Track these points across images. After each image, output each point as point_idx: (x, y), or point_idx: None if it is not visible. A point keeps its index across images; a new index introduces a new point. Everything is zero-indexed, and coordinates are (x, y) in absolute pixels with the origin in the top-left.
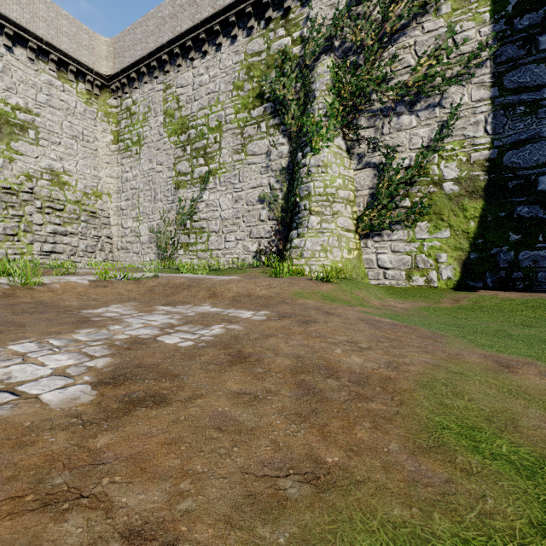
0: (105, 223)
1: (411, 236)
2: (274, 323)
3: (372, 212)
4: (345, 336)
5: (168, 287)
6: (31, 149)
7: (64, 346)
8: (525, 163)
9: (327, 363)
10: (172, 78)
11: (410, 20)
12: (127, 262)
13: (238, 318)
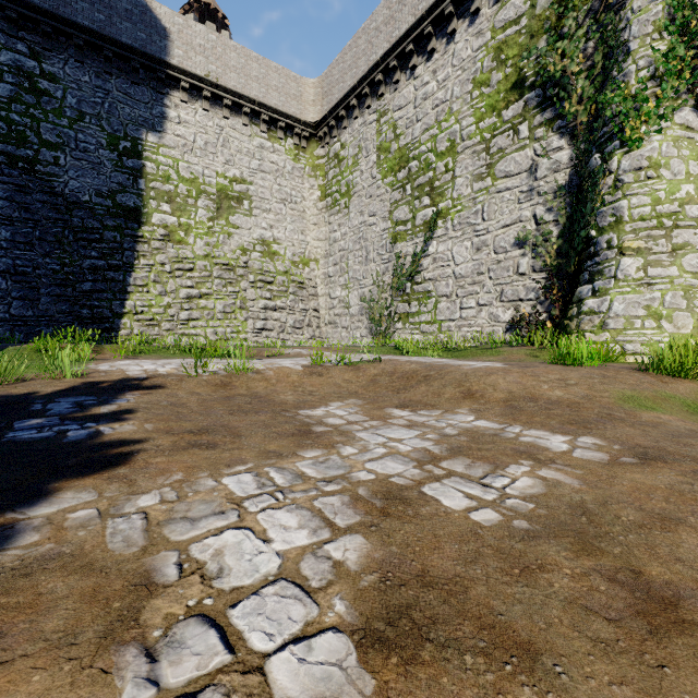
0: (312, 294)
1: None
2: (641, 476)
3: None
4: None
5: (396, 378)
6: (245, 221)
7: (289, 489)
8: None
9: None
10: (388, 101)
11: None
12: (335, 339)
13: (545, 451)
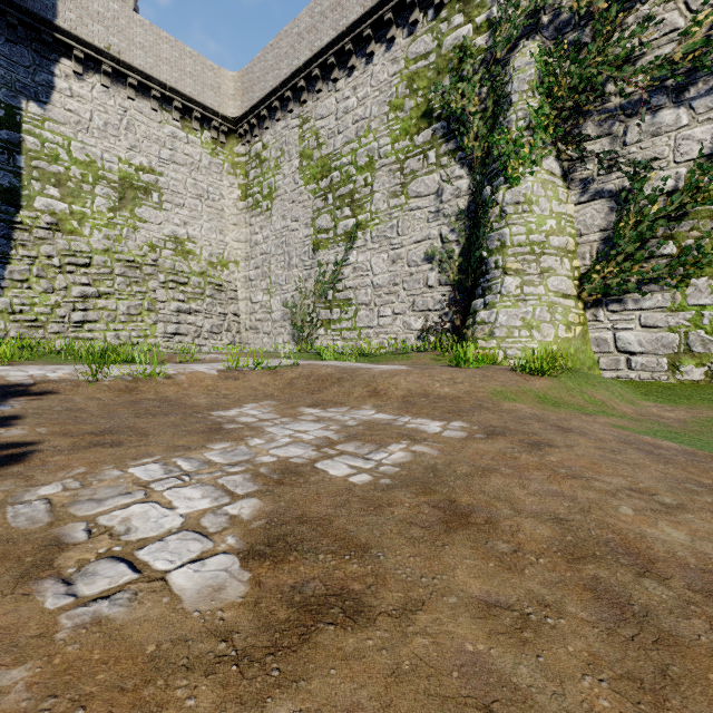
0: (232, 298)
1: (678, 302)
2: (483, 445)
3: (606, 266)
4: (619, 477)
5: (312, 380)
6: (154, 215)
7: (195, 473)
8: None
9: (620, 537)
10: (310, 108)
11: None
12: (256, 345)
13: (422, 433)
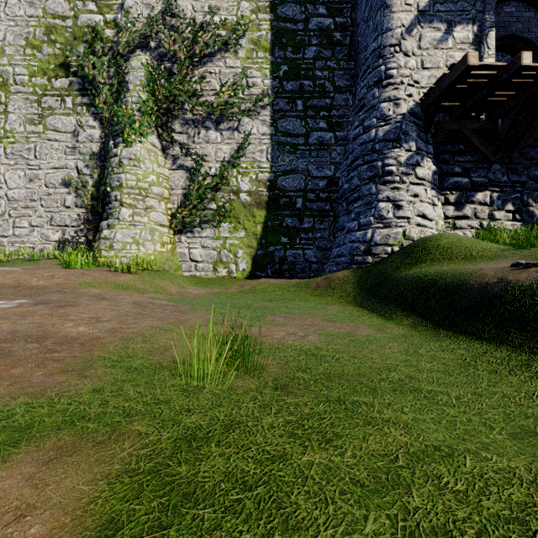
0: None
1: (217, 234)
2: (20, 309)
3: (184, 210)
4: (93, 314)
5: None
6: None
7: None
8: (290, 187)
9: (44, 333)
10: None
11: (216, 51)
12: None
13: None
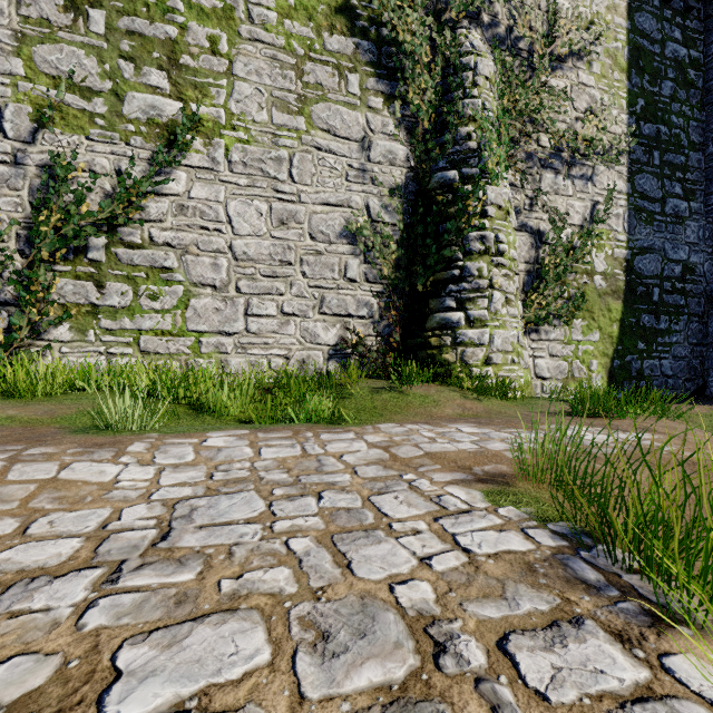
0: None
1: (568, 336)
2: None
3: (538, 297)
4: None
5: None
6: None
7: None
8: (647, 271)
9: None
10: None
11: (567, 56)
12: None
13: None
